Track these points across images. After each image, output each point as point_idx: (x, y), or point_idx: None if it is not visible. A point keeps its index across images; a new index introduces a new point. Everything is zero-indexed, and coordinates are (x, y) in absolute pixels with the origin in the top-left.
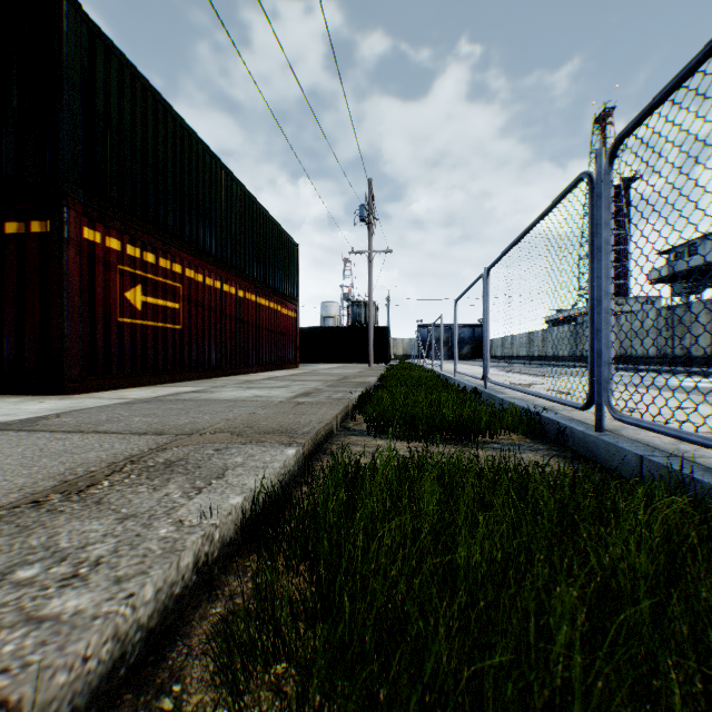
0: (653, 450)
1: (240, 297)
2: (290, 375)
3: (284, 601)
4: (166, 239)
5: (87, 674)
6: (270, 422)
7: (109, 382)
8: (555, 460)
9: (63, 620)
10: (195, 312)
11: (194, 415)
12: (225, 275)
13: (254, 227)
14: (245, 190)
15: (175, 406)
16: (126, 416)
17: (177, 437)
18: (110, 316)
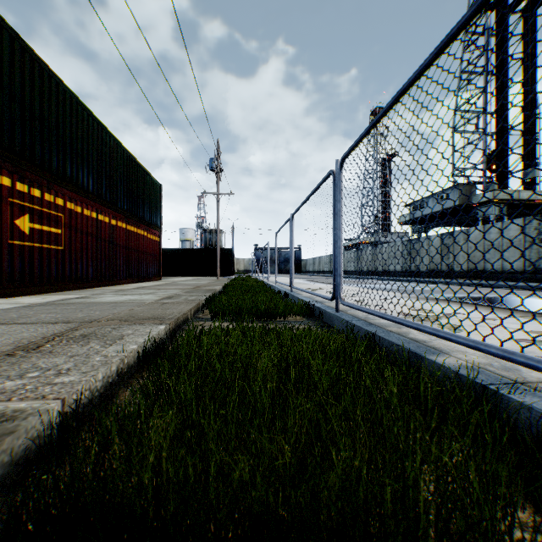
0: (355, 318)
1: (113, 225)
2: (155, 285)
3: (166, 371)
4: (51, 178)
5: (82, 400)
6: (146, 314)
7: (2, 291)
8: (314, 327)
9: (67, 383)
10: (75, 236)
11: (87, 312)
12: (101, 207)
13: (125, 170)
14: (117, 141)
15: (69, 307)
16: (33, 314)
17: (82, 324)
18: (3, 239)
